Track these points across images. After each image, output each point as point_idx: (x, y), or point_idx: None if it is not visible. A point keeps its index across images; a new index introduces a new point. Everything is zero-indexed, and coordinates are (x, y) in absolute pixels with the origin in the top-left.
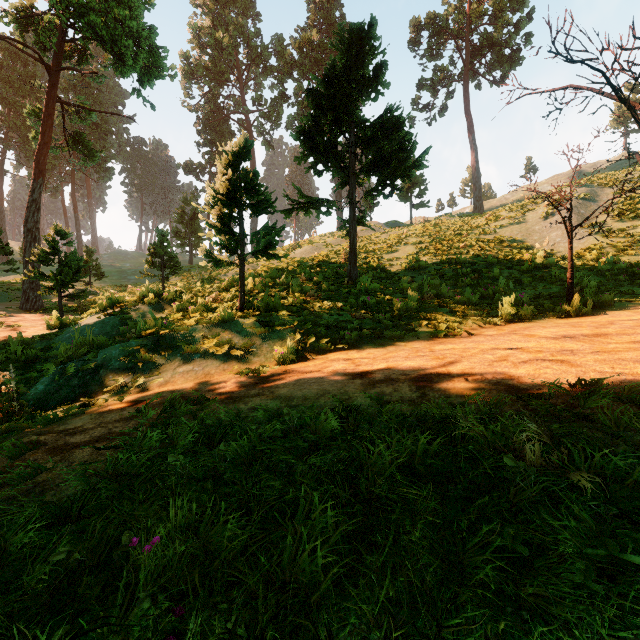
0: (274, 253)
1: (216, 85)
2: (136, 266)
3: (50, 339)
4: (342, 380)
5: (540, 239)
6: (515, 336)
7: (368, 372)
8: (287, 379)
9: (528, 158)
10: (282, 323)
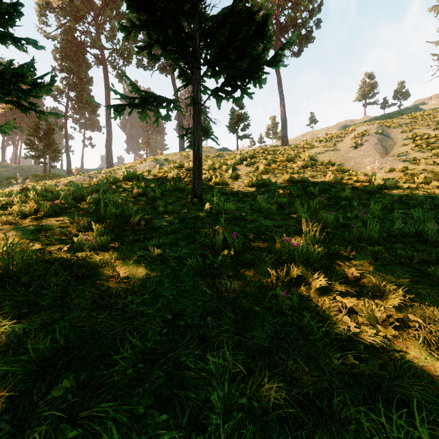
0: None
1: (71, 18)
2: None
3: None
4: None
5: (356, 164)
6: None
7: None
8: None
9: (311, 113)
10: None
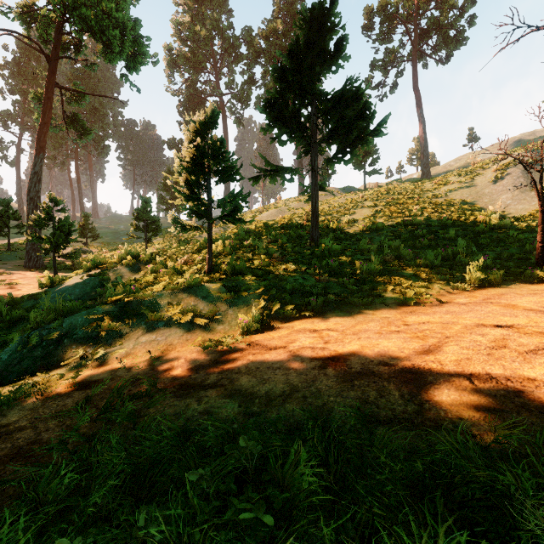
0: (240, 218)
1: (195, 72)
2: (129, 228)
3: (37, 298)
4: (311, 368)
5: (490, 201)
6: (494, 306)
7: (340, 356)
8: (250, 358)
9: (470, 129)
10: (247, 288)
